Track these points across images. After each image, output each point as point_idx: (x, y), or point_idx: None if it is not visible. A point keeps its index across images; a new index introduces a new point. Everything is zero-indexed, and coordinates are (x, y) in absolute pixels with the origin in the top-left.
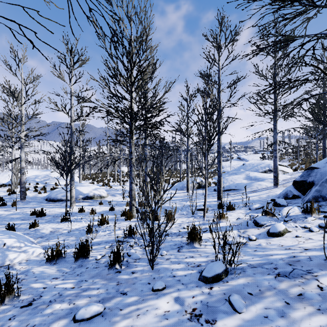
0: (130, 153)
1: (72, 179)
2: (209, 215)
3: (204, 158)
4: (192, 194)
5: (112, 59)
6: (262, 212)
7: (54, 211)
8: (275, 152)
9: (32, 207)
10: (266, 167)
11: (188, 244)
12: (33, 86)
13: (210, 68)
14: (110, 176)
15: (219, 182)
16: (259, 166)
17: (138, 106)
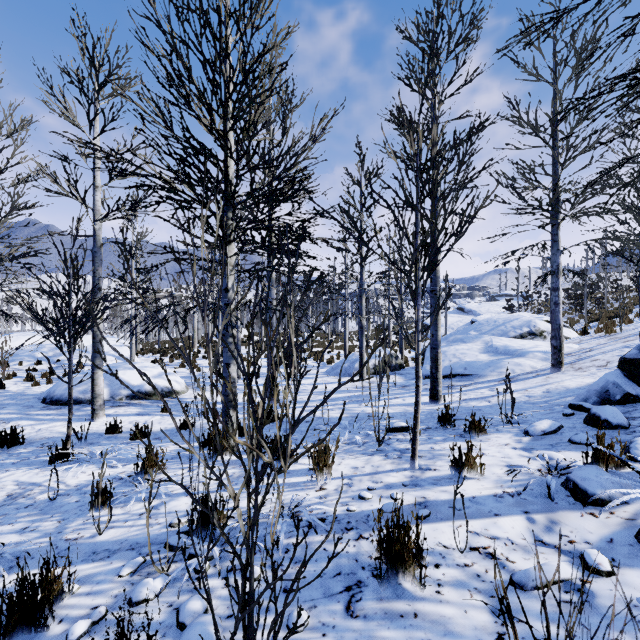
0: (224, 290)
1: (96, 354)
2: (422, 450)
3: (413, 300)
4: (379, 394)
5: (175, 50)
6: (587, 455)
7: (50, 430)
8: (556, 293)
9: (4, 419)
10: (524, 326)
11: (382, 580)
12: (14, 143)
13: (430, 57)
14: (201, 345)
15: (435, 360)
16: (508, 324)
17: (237, 160)
